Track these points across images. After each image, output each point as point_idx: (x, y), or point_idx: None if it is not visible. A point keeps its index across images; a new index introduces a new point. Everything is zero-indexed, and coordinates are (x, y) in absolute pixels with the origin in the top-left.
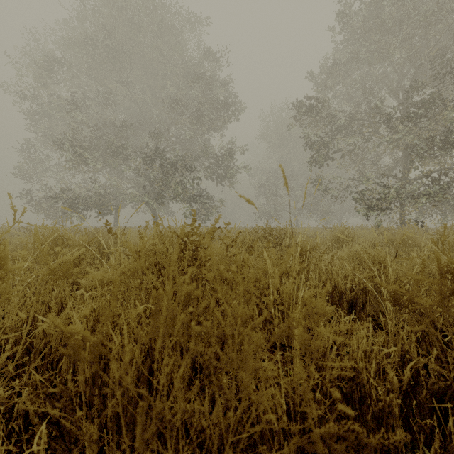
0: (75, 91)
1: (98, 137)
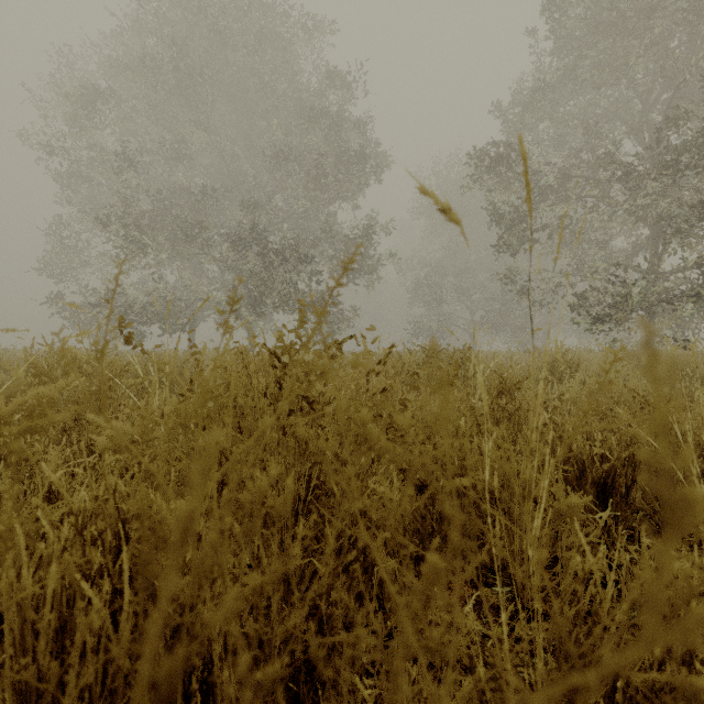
0: (128, 141)
1: (163, 211)
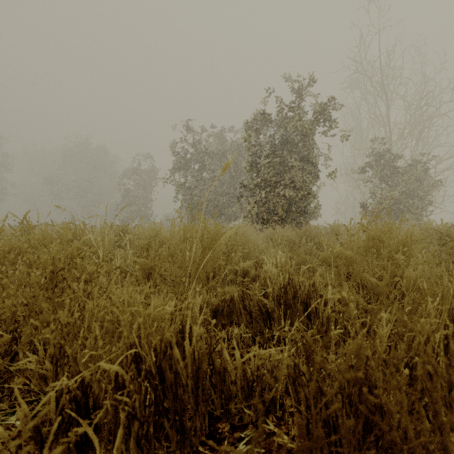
0: None
1: None
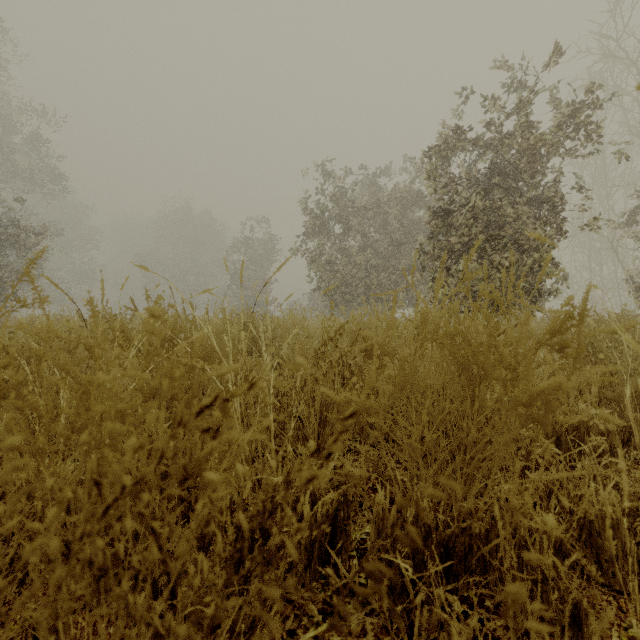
0: None
1: None
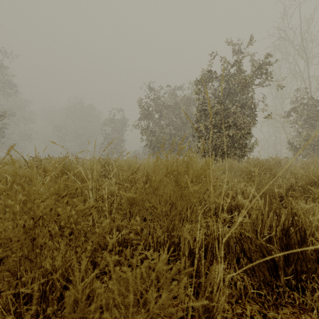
0: None
1: None
